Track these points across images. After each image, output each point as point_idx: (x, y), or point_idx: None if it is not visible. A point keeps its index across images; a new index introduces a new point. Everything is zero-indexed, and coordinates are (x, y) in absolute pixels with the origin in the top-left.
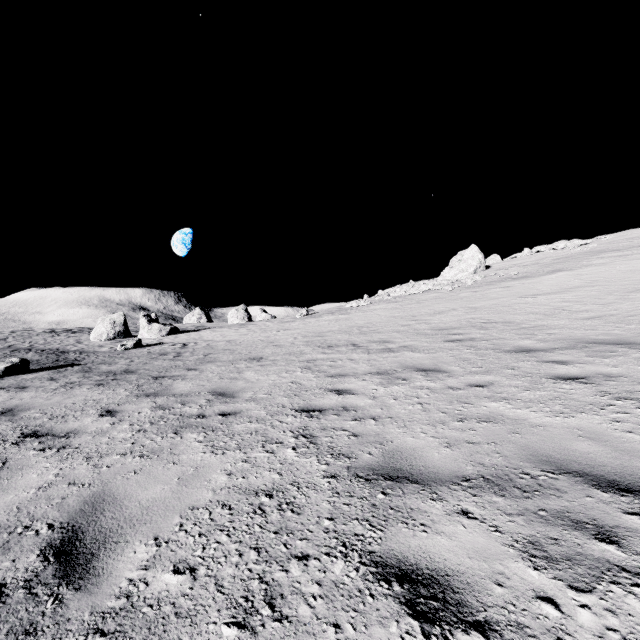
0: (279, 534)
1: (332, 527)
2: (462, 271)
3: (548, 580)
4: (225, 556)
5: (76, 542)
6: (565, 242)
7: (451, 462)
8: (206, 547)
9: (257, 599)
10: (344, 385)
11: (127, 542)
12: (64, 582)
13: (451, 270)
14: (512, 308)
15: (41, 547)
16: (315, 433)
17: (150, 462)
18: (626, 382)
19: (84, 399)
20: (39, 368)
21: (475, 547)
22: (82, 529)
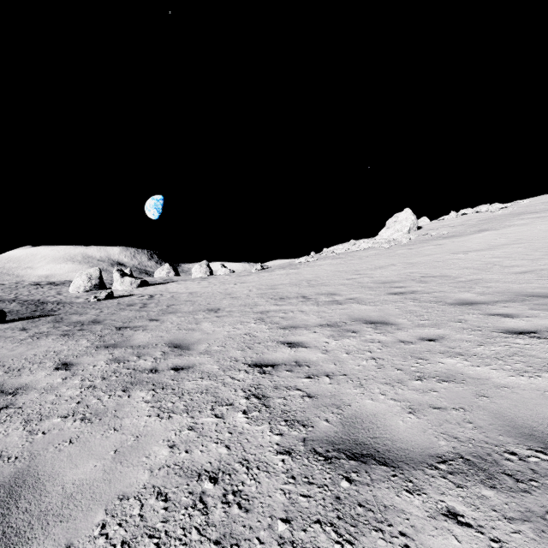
0: (221, 546)
1: (288, 535)
2: (397, 231)
3: None
4: None
5: None
6: (487, 206)
7: (420, 434)
8: None
9: None
10: (296, 337)
11: None
12: None
13: (388, 230)
14: (446, 263)
15: None
16: (267, 393)
17: (90, 428)
18: None
19: (46, 350)
20: (16, 318)
21: None
22: None
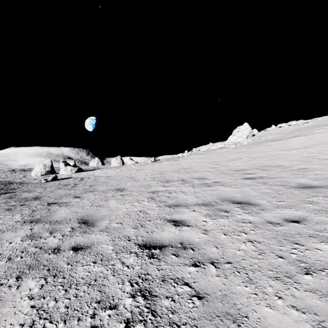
0: None
1: None
2: (240, 137)
3: None
4: None
5: None
6: (296, 121)
7: None
8: None
9: None
10: (179, 215)
11: None
12: None
13: (233, 136)
14: (278, 157)
15: None
16: (155, 288)
17: None
18: None
19: None
20: None
21: None
22: None
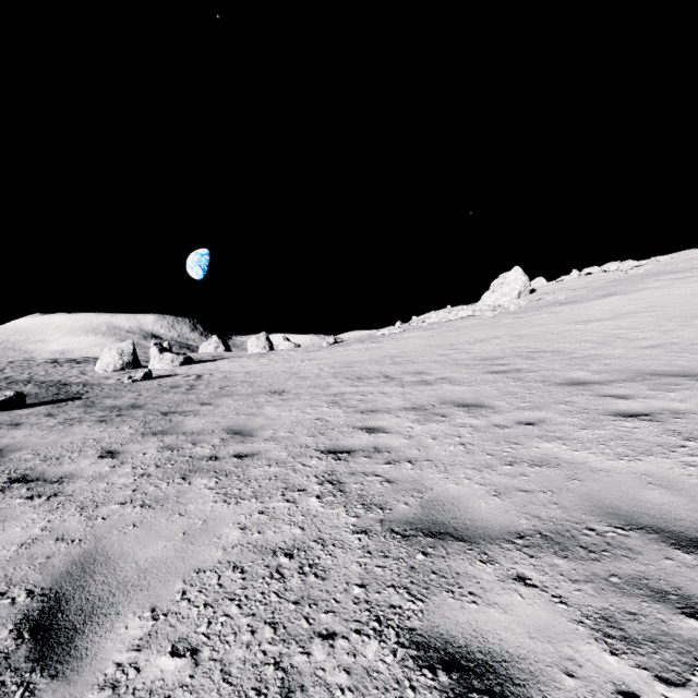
0: (300, 605)
1: (363, 596)
2: (504, 295)
3: (629, 669)
4: (234, 633)
5: (58, 614)
6: (617, 263)
7: (502, 515)
8: (212, 621)
9: (271, 692)
10: (376, 422)
11: (118, 614)
12: (38, 667)
13: (492, 294)
14: (561, 336)
15: (16, 620)
16: (343, 479)
17: (152, 513)
18: (697, 419)
19: (83, 438)
20: (37, 402)
21: (536, 624)
22: (66, 597)
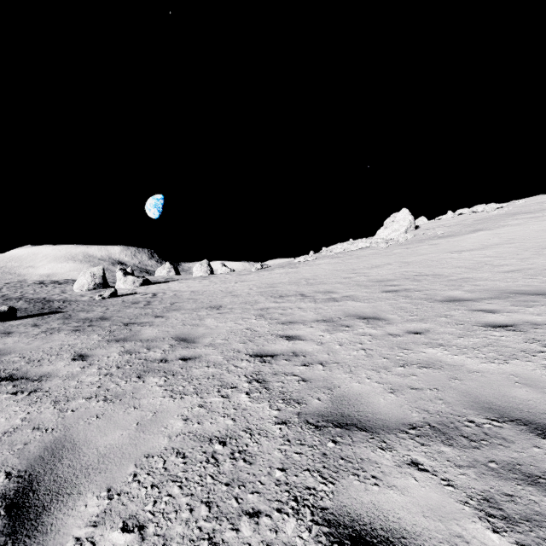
0: (231, 486)
1: (283, 479)
2: (395, 231)
3: (510, 545)
4: (175, 511)
5: (30, 493)
6: (483, 206)
7: (397, 408)
8: (157, 500)
9: None
10: (294, 331)
11: (80, 494)
12: (10, 540)
13: (385, 230)
14: (440, 262)
15: None
16: (267, 378)
17: (112, 406)
18: None
19: (60, 344)
20: (26, 315)
21: (429, 504)
22: (38, 478)
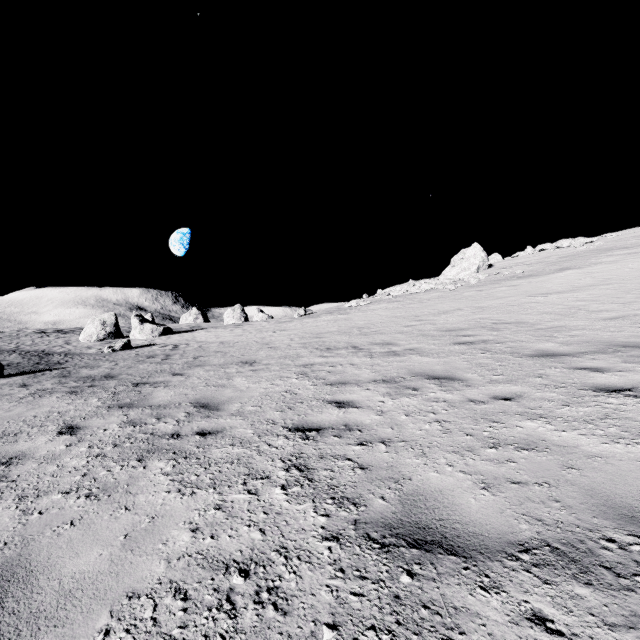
0: None
1: None
2: (464, 270)
3: None
4: None
5: None
6: (570, 240)
7: (496, 516)
8: None
9: None
10: (345, 395)
11: None
12: None
13: (453, 269)
14: (522, 308)
15: None
16: (311, 463)
17: (96, 506)
18: None
19: (49, 411)
20: (15, 372)
21: None
22: None
